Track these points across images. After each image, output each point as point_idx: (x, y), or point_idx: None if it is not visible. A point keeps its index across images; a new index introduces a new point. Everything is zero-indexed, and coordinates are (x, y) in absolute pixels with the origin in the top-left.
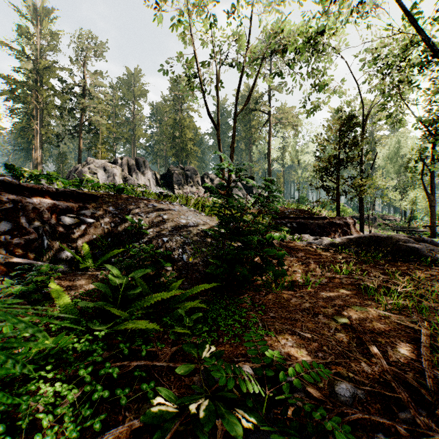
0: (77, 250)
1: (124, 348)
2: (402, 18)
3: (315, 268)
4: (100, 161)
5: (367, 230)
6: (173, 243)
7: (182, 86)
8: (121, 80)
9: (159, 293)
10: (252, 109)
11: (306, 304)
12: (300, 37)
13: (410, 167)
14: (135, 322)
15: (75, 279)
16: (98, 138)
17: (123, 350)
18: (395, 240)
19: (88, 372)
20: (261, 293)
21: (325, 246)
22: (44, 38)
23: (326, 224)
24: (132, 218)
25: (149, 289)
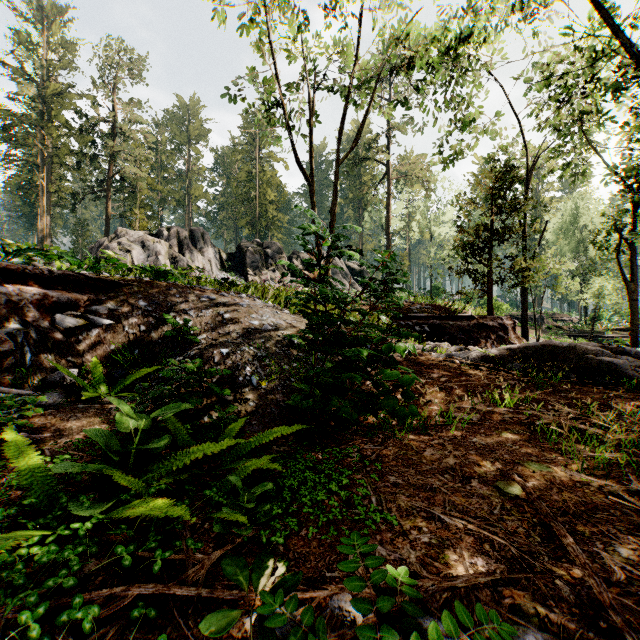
0: (82, 368)
1: (124, 554)
2: (589, 15)
3: (460, 396)
4: (136, 233)
5: (531, 335)
6: (237, 357)
7: (258, 119)
8: (169, 114)
9: (202, 444)
10: (362, 157)
11: (450, 459)
12: (435, 47)
13: (600, 241)
14: (149, 503)
15: (72, 417)
16: (135, 200)
17: (122, 558)
18: (581, 351)
19: (38, 615)
20: (376, 440)
21: (474, 361)
22: (54, 49)
23: (473, 327)
24: (175, 318)
25: (195, 432)
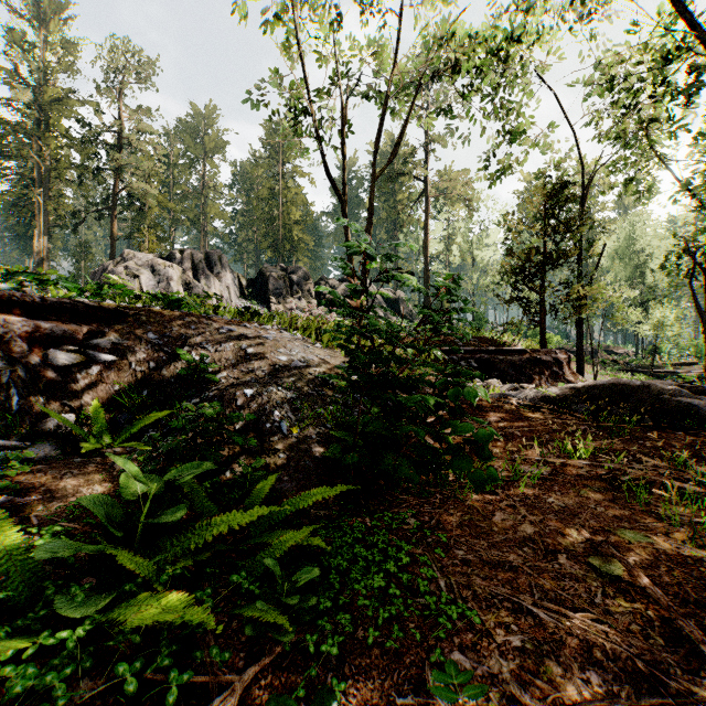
0: (81, 413)
1: (127, 674)
2: (659, 11)
3: (524, 445)
4: (145, 256)
5: (586, 370)
6: (264, 399)
7: (283, 127)
8: (182, 124)
9: (226, 514)
10: (398, 173)
11: (526, 526)
12: (482, 48)
13: (670, 266)
14: (161, 601)
15: (66, 475)
16: (144, 219)
17: (125, 680)
18: (656, 391)
19: None
20: (432, 501)
21: (533, 402)
22: (52, 50)
23: (525, 362)
24: (190, 353)
25: (215, 491)
